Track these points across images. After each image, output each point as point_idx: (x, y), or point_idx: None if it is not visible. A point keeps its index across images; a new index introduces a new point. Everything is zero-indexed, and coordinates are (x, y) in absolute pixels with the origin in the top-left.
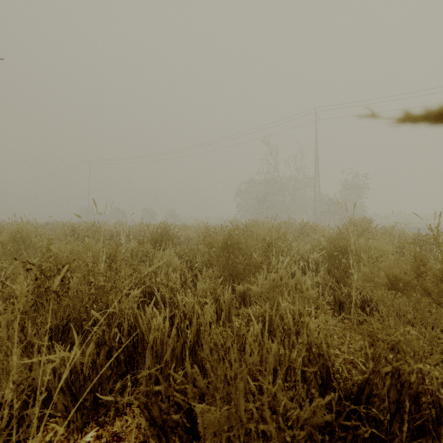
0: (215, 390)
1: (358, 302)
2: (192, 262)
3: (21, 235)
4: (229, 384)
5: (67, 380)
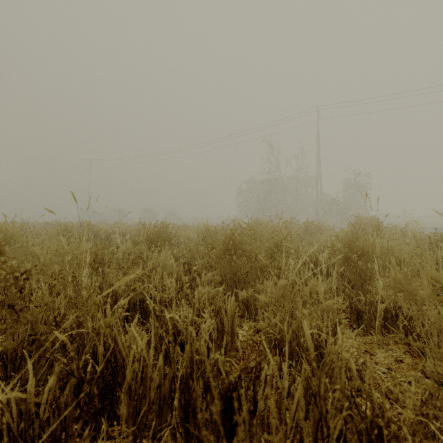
0: (215, 437)
1: (382, 312)
2: (190, 264)
3: (4, 235)
4: (233, 430)
5: (18, 427)
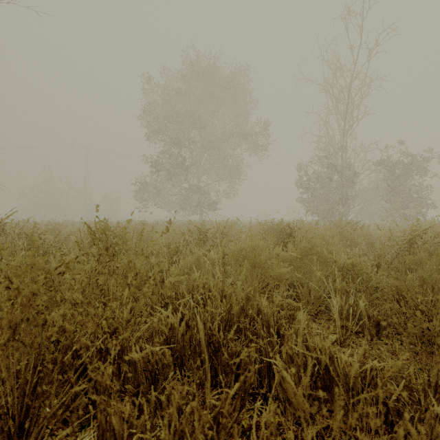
0: None
1: None
2: None
3: None
4: None
5: None
